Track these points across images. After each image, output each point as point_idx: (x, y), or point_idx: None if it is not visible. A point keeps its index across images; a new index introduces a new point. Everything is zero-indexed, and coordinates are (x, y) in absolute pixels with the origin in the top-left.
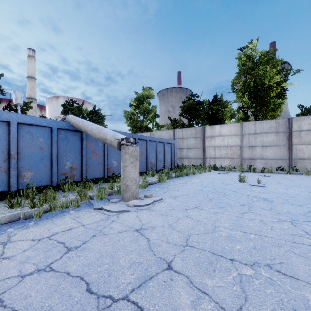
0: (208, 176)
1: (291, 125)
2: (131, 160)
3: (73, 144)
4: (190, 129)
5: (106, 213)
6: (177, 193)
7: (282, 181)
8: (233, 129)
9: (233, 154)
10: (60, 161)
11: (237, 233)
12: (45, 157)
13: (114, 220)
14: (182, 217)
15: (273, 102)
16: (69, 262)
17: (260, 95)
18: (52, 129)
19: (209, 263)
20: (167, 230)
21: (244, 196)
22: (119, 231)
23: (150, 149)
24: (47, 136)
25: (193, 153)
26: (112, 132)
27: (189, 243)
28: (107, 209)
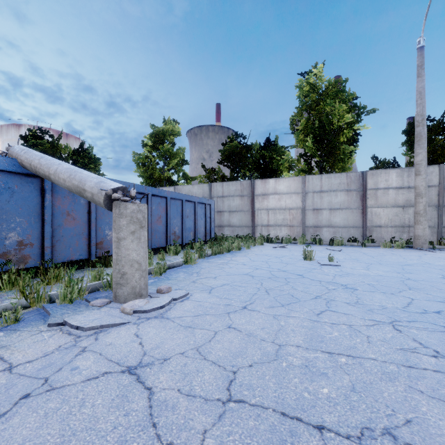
0: (260, 252)
1: (365, 181)
2: (131, 228)
3: (23, 199)
4: (234, 183)
5: (75, 331)
6: (213, 281)
7: (358, 256)
8: (293, 185)
9: (293, 220)
10: None
11: (318, 355)
12: None
13: (86, 348)
14: (221, 330)
15: (344, 149)
16: None
17: (328, 138)
18: None
19: None
20: (192, 363)
21: (315, 282)
22: (91, 375)
23: (173, 211)
24: None
25: (238, 219)
26: (95, 178)
27: (235, 391)
28: (75, 325)
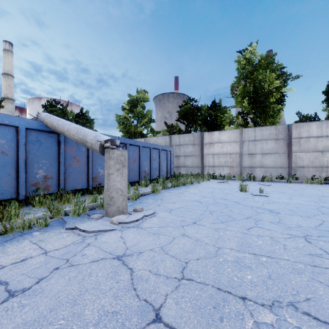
0: (207, 186)
1: (290, 131)
2: (117, 167)
3: (47, 148)
4: (188, 135)
5: (82, 233)
6: (172, 205)
7: (283, 189)
8: (232, 136)
9: (233, 162)
10: (30, 168)
11: (246, 255)
12: (8, 164)
13: (90, 243)
14: (178, 237)
15: (273, 108)
16: (3, 319)
17: (260, 100)
18: (19, 129)
19: (214, 307)
20: (158, 255)
21: (248, 207)
22: (94, 259)
23: (144, 156)
24: (12, 137)
25: (191, 161)
26: (93, 133)
27: (186, 274)
28: (82, 229)
